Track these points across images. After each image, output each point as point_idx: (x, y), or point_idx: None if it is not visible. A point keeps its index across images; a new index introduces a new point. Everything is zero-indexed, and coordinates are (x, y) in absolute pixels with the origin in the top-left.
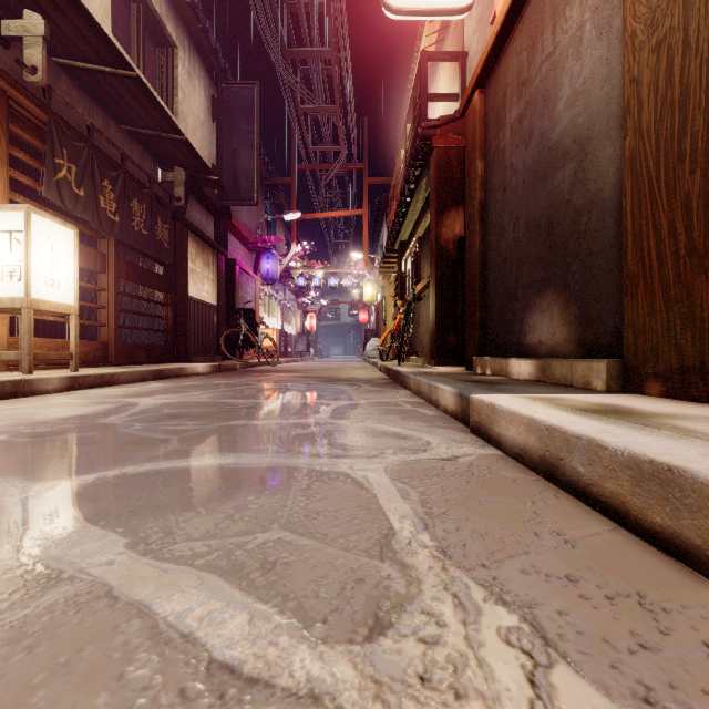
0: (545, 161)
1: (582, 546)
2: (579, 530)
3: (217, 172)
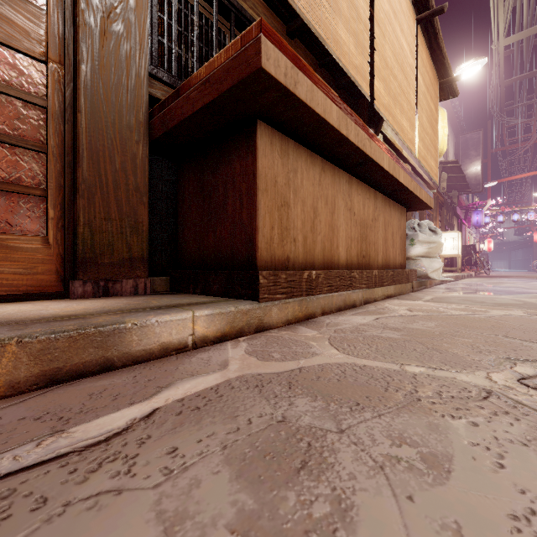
0: None
1: None
2: None
3: None
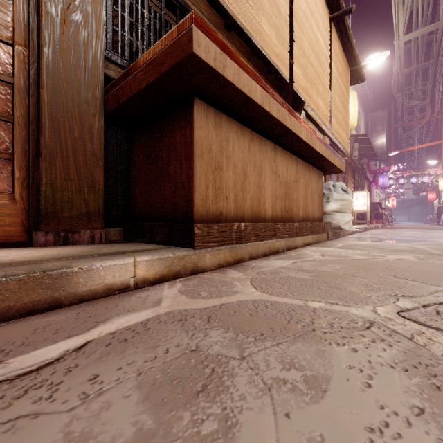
0: None
1: None
2: None
3: None
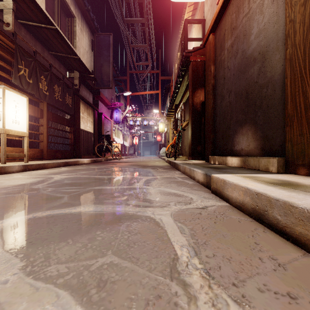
0: (244, 64)
1: (289, 268)
2: (284, 255)
3: (94, 73)
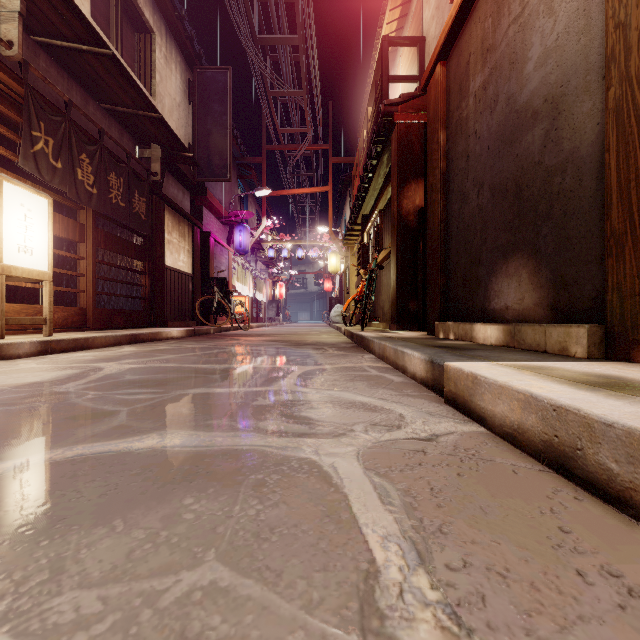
0: (512, 124)
1: None
2: (637, 564)
3: (193, 150)
